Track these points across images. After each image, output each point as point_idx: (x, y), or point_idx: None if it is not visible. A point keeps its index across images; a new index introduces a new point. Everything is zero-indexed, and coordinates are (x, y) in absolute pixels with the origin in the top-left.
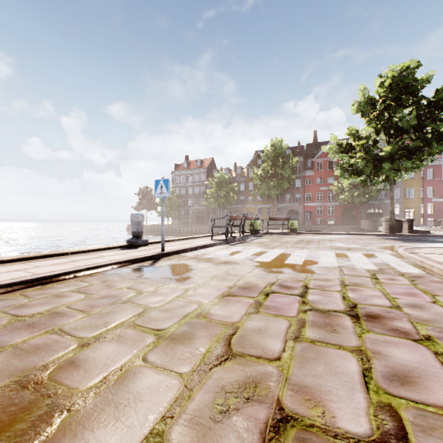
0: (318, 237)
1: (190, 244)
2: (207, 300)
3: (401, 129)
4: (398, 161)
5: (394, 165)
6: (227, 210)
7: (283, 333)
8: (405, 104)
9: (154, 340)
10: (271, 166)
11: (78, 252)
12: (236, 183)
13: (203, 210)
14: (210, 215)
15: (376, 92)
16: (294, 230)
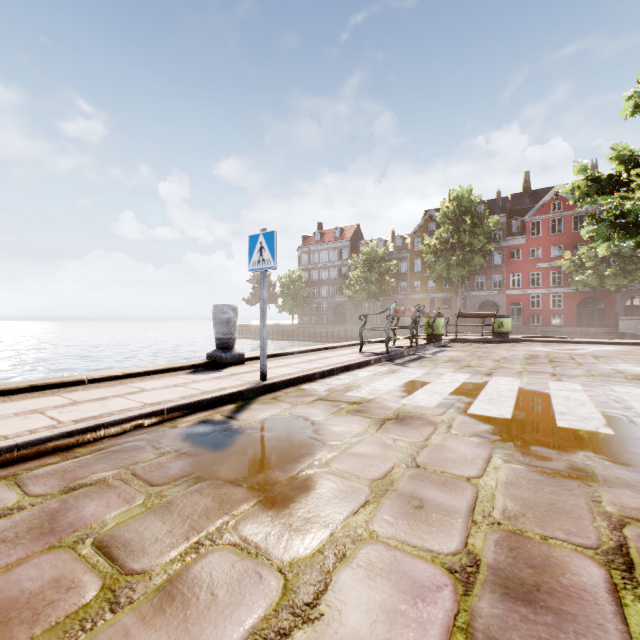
0: (561, 350)
1: (320, 363)
2: None
3: None
4: None
5: None
6: (380, 302)
7: None
8: None
9: None
10: (452, 232)
11: (105, 378)
12: (395, 261)
13: (344, 302)
14: (354, 311)
15: None
16: (504, 334)
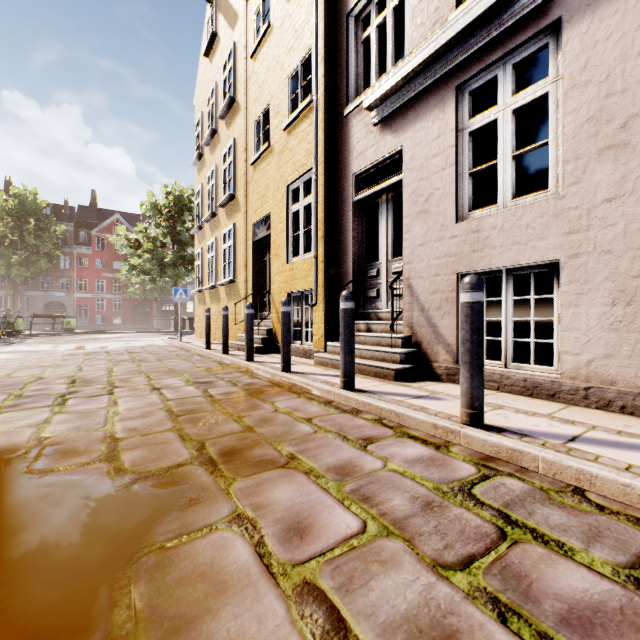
0: (106, 336)
1: None
2: (58, 357)
3: (182, 241)
4: (179, 269)
5: (176, 271)
6: None
7: (105, 356)
8: (187, 218)
9: (55, 361)
10: (14, 228)
11: None
12: None
13: None
14: None
15: (164, 200)
16: (72, 330)
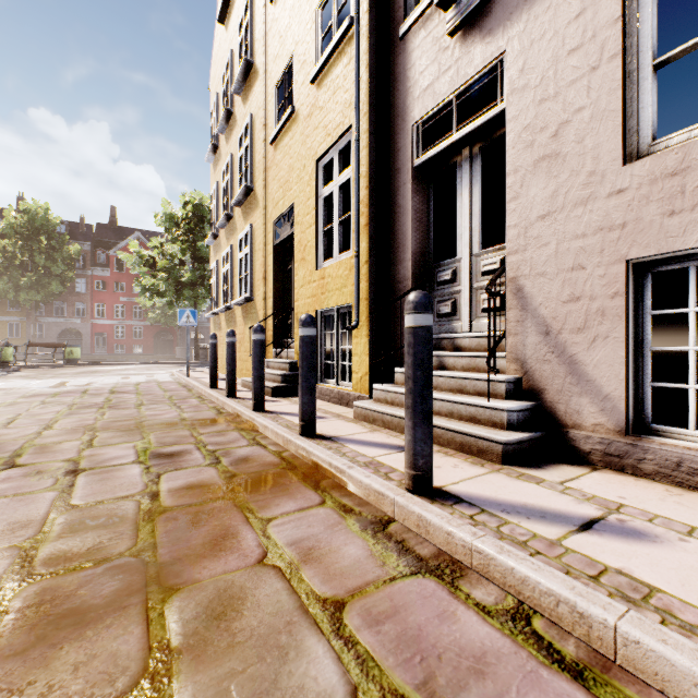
0: (111, 368)
1: None
2: (10, 400)
3: (202, 258)
4: (199, 290)
5: (195, 293)
6: None
7: (73, 399)
8: (209, 231)
9: None
10: (24, 248)
11: None
12: None
13: None
14: None
15: (182, 210)
16: (75, 360)
